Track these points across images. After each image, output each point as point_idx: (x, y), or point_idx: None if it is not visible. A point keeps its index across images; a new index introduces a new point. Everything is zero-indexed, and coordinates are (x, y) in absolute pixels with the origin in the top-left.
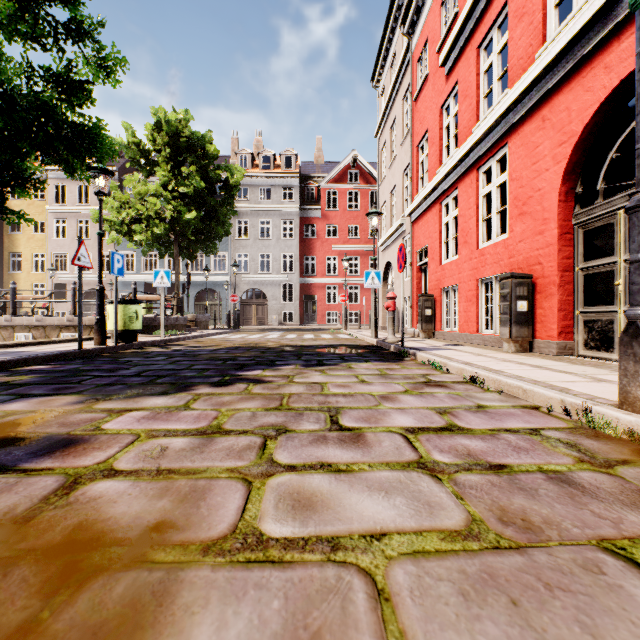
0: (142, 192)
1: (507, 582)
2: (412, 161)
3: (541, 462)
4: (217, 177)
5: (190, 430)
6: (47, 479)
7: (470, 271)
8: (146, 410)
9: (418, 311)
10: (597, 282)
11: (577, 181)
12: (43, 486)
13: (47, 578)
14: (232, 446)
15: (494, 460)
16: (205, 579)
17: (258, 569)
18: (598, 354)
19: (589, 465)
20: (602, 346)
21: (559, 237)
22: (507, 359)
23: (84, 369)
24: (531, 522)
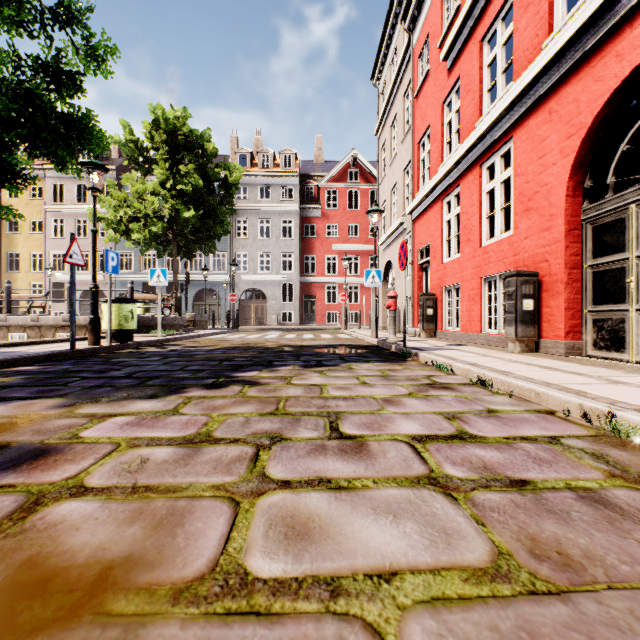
0: (140, 190)
1: None
2: (413, 158)
3: (567, 477)
4: (216, 175)
5: (176, 438)
6: (5, 499)
7: (473, 269)
8: (131, 415)
9: (419, 310)
10: (607, 280)
11: (586, 175)
12: None
13: None
14: (220, 457)
15: (514, 474)
16: None
17: (239, 625)
18: (608, 354)
19: (622, 481)
20: (612, 346)
21: (567, 233)
22: (514, 360)
23: (73, 370)
24: (569, 556)
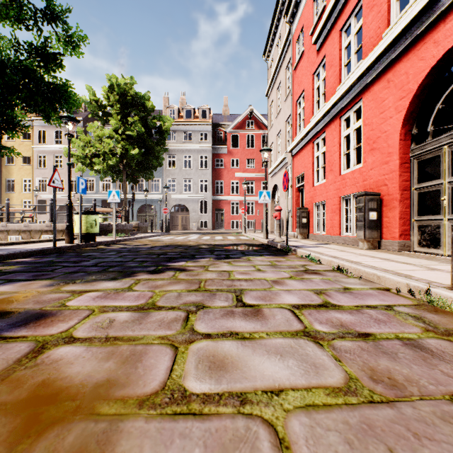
0: (100, 135)
1: (383, 432)
2: (292, 113)
3: (397, 331)
4: (153, 124)
5: (132, 306)
6: (21, 345)
7: (334, 191)
8: (100, 291)
9: (297, 220)
10: (428, 198)
11: (413, 125)
12: (18, 350)
13: (13, 428)
14: (163, 319)
15: (361, 330)
16: (140, 429)
17: (182, 420)
18: (428, 250)
19: (433, 334)
20: (431, 244)
21: (400, 166)
22: (363, 254)
23: (56, 261)
24: (395, 380)
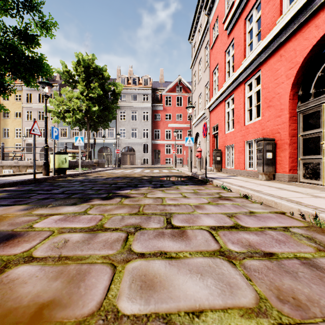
0: (70, 96)
1: None
2: (210, 80)
3: (295, 251)
4: (109, 89)
5: (84, 228)
6: None
7: (240, 137)
8: (61, 215)
9: (213, 158)
10: (310, 142)
11: (299, 88)
12: None
13: None
14: (107, 239)
15: (266, 249)
16: None
17: None
18: (311, 181)
19: (324, 253)
20: (313, 177)
21: (289, 118)
22: (262, 184)
23: (34, 189)
24: (299, 300)
